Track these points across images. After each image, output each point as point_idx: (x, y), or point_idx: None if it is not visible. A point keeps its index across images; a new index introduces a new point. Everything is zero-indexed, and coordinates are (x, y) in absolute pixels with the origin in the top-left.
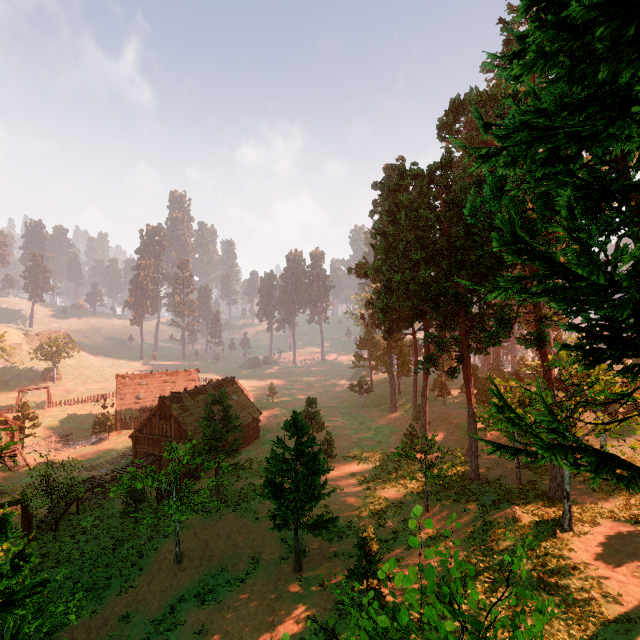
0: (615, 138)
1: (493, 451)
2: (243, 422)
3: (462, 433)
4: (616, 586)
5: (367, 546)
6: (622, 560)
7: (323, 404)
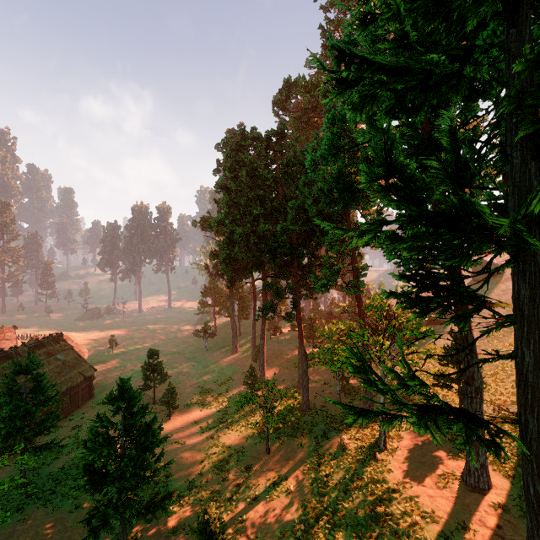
0: (456, 89)
1: (354, 421)
2: (71, 384)
3: (293, 366)
4: (429, 502)
5: (208, 528)
6: (426, 472)
7: (168, 351)
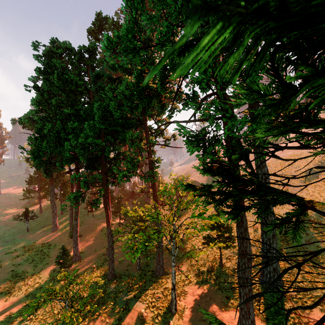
0: None
1: None
2: None
3: (104, 236)
4: None
5: None
6: None
7: None
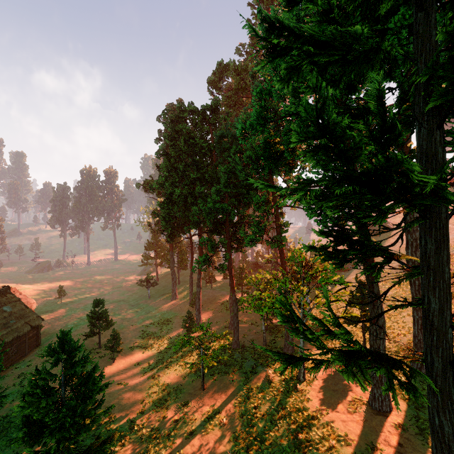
0: (372, 65)
1: (284, 369)
2: (17, 334)
3: (225, 309)
4: (342, 426)
5: None
6: (339, 399)
7: (114, 299)
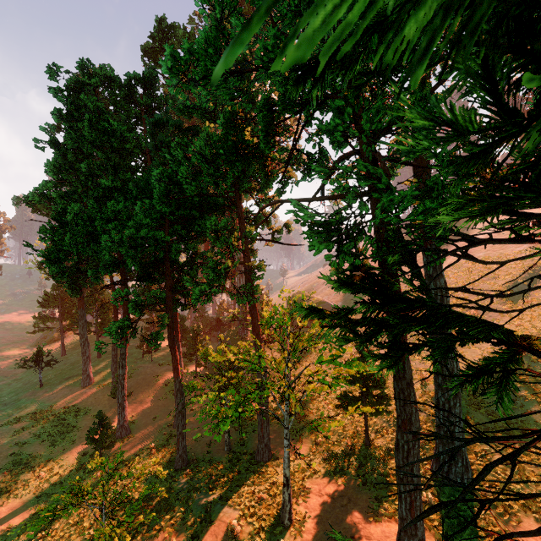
0: None
1: None
2: None
3: (170, 394)
4: None
5: None
6: None
7: None
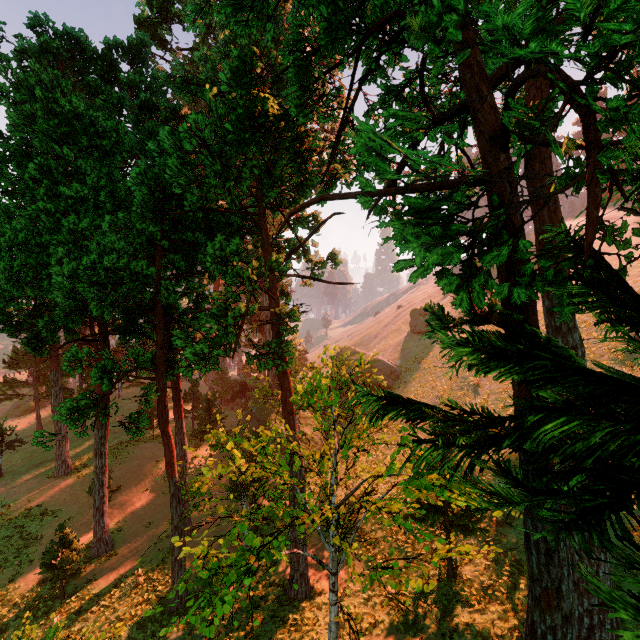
0: None
1: None
2: None
3: None
4: None
5: None
6: None
7: None
